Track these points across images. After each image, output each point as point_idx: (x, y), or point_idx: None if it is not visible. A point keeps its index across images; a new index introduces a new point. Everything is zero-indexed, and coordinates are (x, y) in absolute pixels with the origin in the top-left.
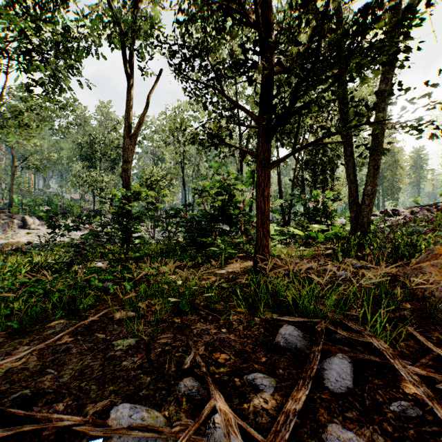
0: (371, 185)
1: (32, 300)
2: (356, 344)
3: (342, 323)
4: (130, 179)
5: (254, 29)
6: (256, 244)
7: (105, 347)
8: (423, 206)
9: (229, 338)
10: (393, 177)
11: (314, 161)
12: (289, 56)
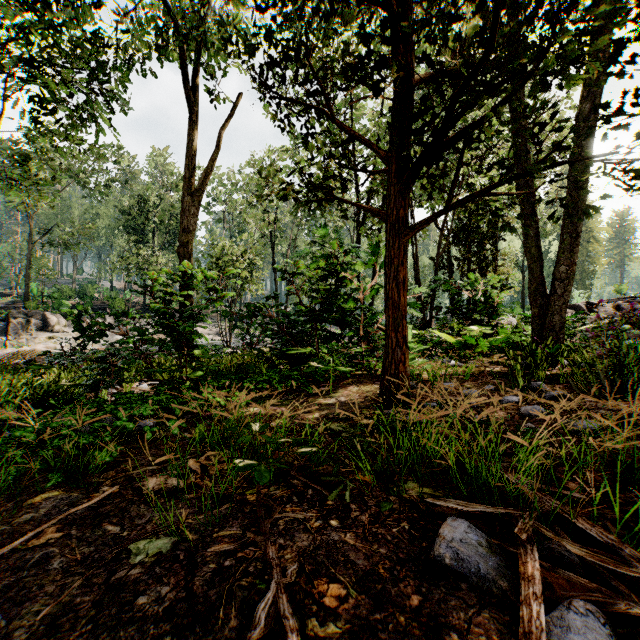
0: (566, 264)
1: (9, 454)
2: (605, 574)
3: (557, 513)
4: (190, 257)
5: (382, 8)
6: (385, 359)
7: (114, 556)
8: (630, 297)
9: (345, 541)
10: (583, 255)
11: (468, 230)
12: (443, 44)
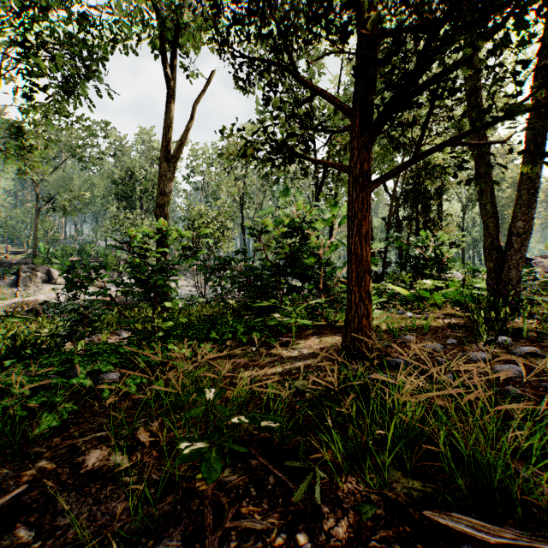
0: (522, 219)
1: None
2: None
3: None
4: (166, 217)
5: None
6: (348, 313)
7: None
8: None
9: None
10: None
11: (416, 192)
12: None
